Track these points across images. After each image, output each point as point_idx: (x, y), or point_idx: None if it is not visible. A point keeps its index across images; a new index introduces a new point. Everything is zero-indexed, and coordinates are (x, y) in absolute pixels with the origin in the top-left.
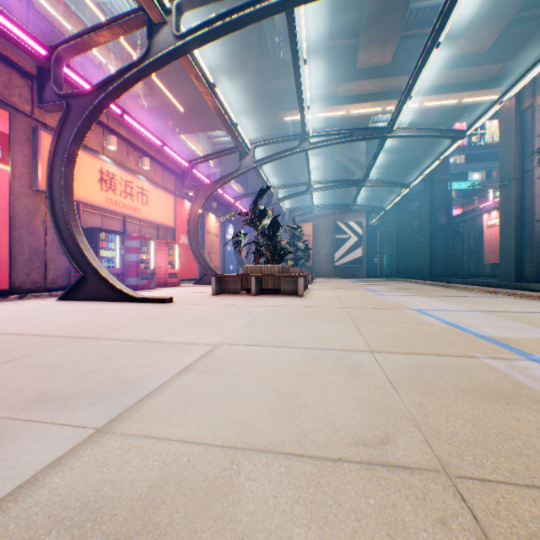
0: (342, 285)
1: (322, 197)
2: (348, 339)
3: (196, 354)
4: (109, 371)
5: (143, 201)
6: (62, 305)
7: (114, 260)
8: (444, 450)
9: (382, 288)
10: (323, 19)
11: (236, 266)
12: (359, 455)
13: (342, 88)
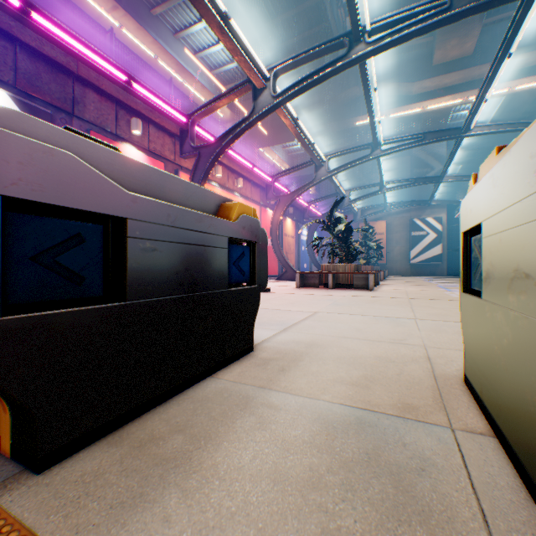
0: (414, 282)
1: (396, 194)
2: (401, 314)
3: (305, 315)
4: (267, 318)
5: None
6: None
7: None
8: (428, 343)
9: (456, 285)
10: None
11: (309, 264)
12: (389, 341)
13: (417, 86)
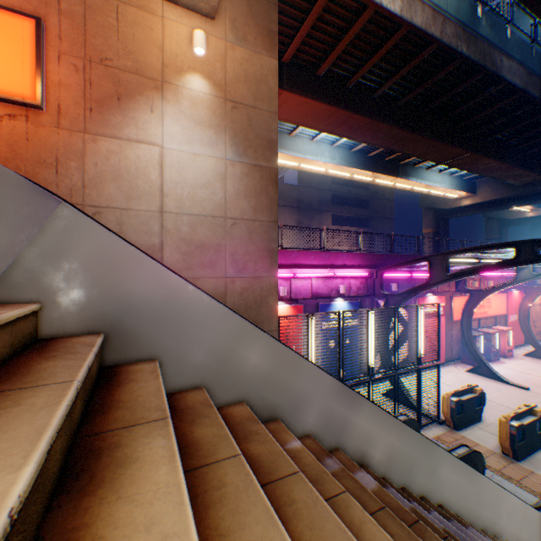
0: None
1: None
2: None
3: None
4: None
5: (487, 305)
6: (473, 377)
7: (478, 347)
8: None
9: None
10: None
11: None
12: None
13: None
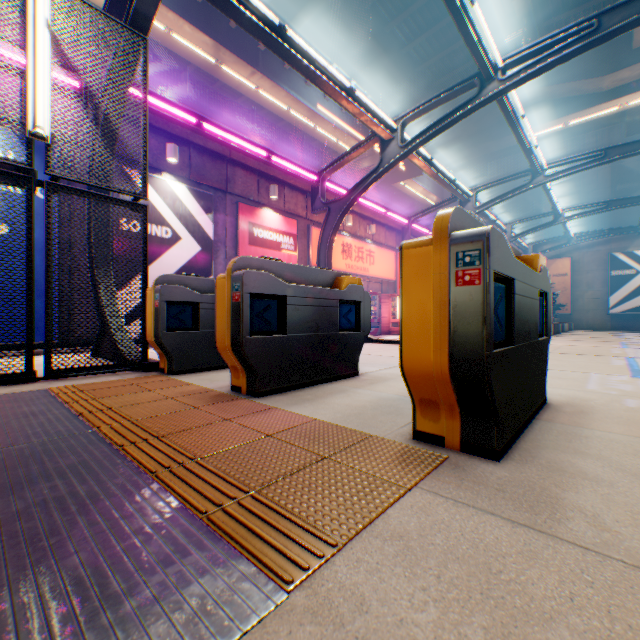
0: (593, 338)
1: (587, 221)
2: None
3: None
4: (379, 361)
5: (370, 261)
6: None
7: None
8: None
9: None
10: (571, 13)
11: None
12: None
13: (608, 80)
